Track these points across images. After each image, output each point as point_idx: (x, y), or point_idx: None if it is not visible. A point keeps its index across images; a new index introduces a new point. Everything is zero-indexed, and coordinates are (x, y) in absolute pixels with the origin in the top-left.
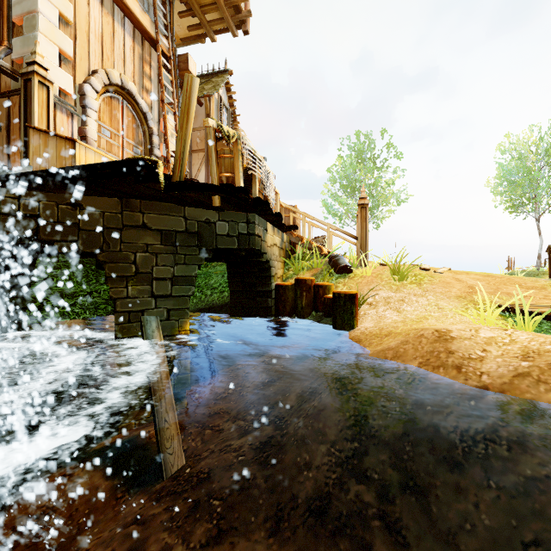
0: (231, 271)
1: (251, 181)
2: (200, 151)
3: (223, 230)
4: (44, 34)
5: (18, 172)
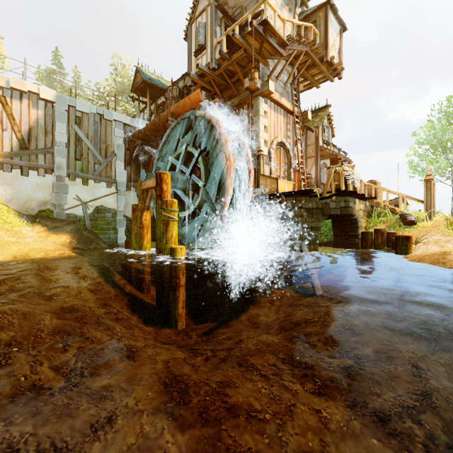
0: (334, 224)
1: (347, 182)
2: (312, 157)
3: (333, 206)
4: (260, 137)
5: (266, 194)
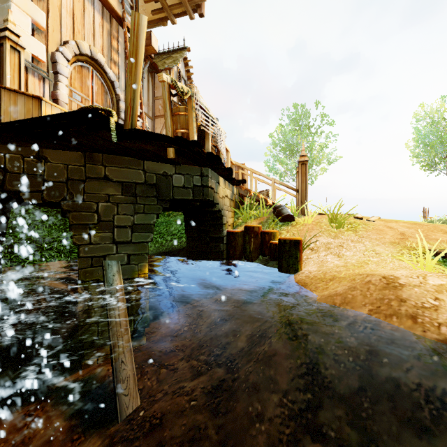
0: (187, 220)
1: (205, 138)
2: (161, 116)
3: (179, 182)
4: (17, 4)
5: None
